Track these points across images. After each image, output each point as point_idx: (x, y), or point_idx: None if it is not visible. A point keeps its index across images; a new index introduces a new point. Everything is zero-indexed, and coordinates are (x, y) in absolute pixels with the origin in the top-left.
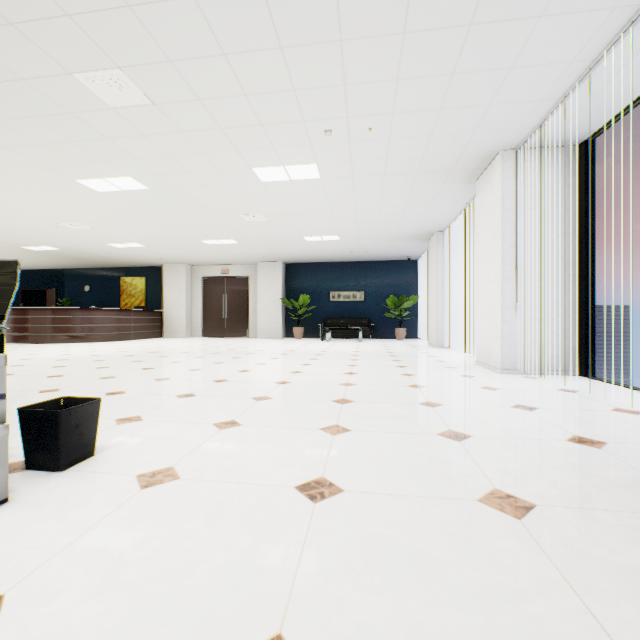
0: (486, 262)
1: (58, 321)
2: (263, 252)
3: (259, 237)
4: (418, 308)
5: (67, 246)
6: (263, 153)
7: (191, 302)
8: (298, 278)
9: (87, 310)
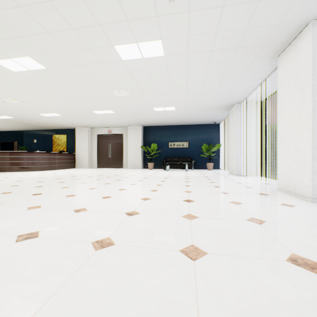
0: (291, 114)
1: (12, 159)
2: (130, 119)
3: (126, 108)
4: (220, 151)
5: (17, 115)
6: (120, 28)
7: (91, 148)
8: (150, 134)
9: (29, 152)
